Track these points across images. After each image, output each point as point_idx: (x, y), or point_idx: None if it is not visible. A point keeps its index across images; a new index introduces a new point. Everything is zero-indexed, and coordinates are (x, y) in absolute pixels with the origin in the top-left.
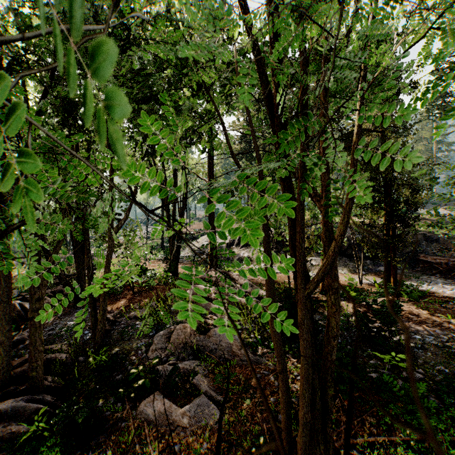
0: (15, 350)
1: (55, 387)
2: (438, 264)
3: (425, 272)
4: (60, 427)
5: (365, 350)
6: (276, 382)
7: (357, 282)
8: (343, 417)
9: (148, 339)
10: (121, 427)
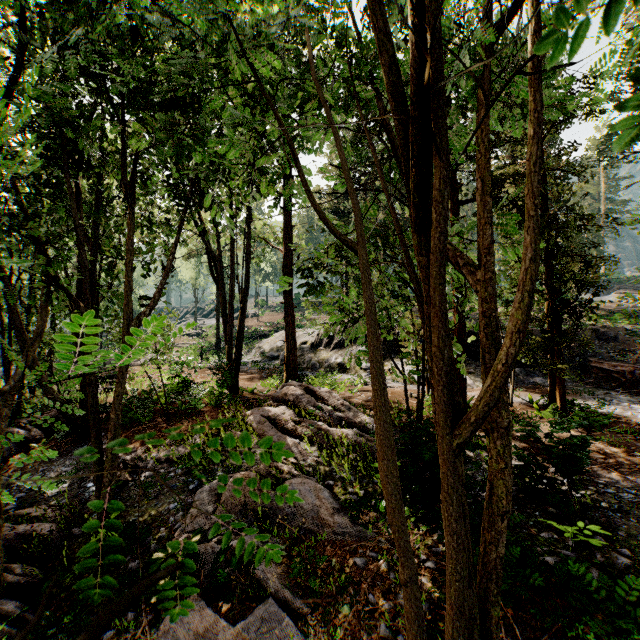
0: None
1: (28, 583)
2: (619, 374)
3: (600, 385)
4: None
5: (531, 515)
6: (391, 572)
7: None
8: None
9: (186, 496)
10: None
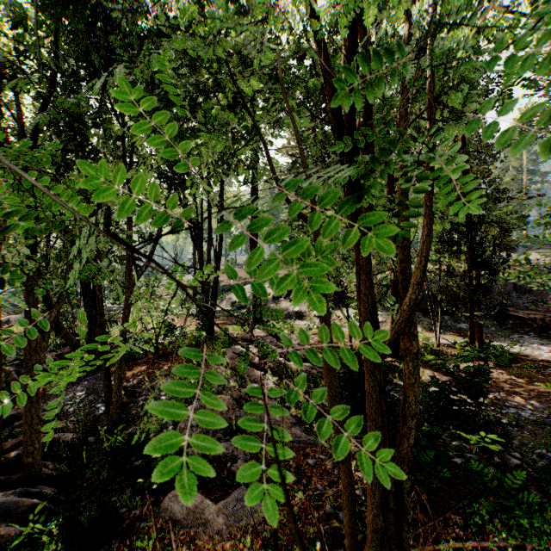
0: (9, 428)
1: (58, 475)
2: (532, 321)
3: (516, 330)
4: (62, 528)
5: (447, 429)
6: (335, 469)
7: (433, 343)
8: (421, 515)
9: None
10: (139, 528)
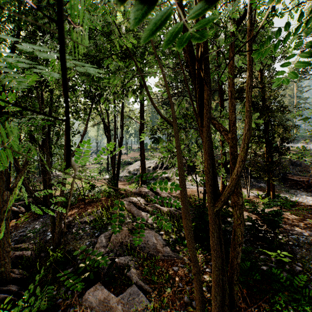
0: None
1: (21, 278)
2: (301, 182)
3: (292, 187)
4: None
5: (256, 248)
6: (190, 273)
7: (246, 195)
8: (243, 303)
9: (94, 239)
10: None
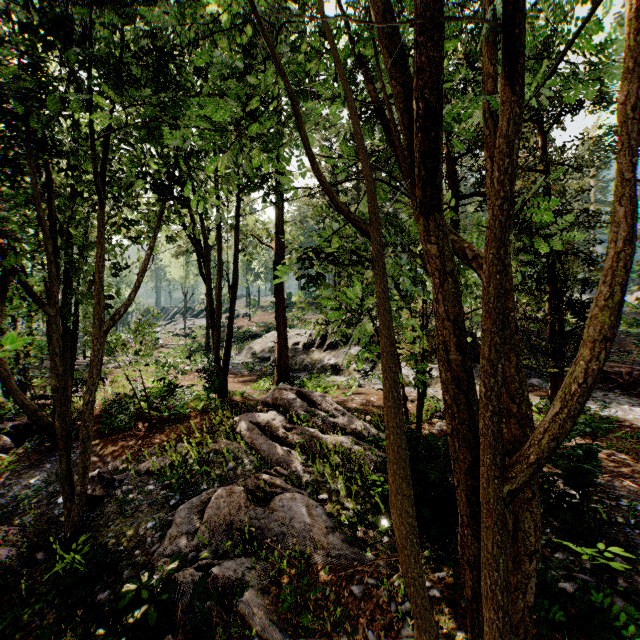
0: None
1: None
2: (616, 375)
3: (598, 386)
4: None
5: (542, 532)
6: (392, 602)
7: None
8: None
9: (166, 513)
10: None
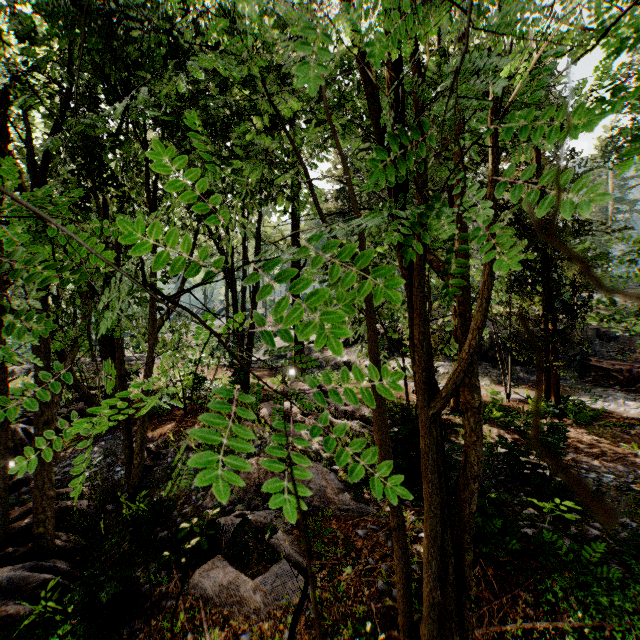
0: (15, 494)
1: (72, 548)
2: (617, 372)
3: (599, 383)
4: (78, 607)
5: (517, 495)
6: (389, 541)
7: (503, 397)
8: (486, 593)
9: None
10: (165, 607)
